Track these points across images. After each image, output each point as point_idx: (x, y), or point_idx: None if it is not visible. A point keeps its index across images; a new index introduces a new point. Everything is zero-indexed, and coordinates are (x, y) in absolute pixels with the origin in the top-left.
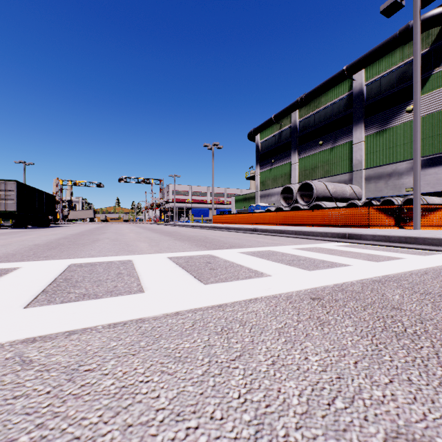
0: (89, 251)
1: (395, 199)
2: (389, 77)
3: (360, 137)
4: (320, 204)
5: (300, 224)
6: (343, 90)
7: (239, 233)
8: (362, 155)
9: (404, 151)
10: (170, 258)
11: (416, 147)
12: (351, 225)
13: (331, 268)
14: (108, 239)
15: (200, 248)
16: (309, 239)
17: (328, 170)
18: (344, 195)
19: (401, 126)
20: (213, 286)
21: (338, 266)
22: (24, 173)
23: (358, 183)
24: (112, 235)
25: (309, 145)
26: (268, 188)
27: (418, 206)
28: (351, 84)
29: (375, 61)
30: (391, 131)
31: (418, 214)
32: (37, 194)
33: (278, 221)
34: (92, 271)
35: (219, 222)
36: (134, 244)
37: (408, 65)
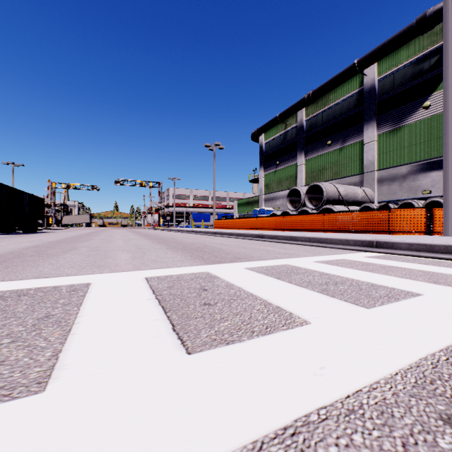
0: (44, 267)
1: (415, 202)
2: (404, 71)
3: (371, 136)
4: (331, 207)
5: (310, 230)
6: (353, 86)
7: (243, 239)
8: (374, 156)
9: (420, 151)
10: (149, 280)
11: (446, 141)
12: (369, 231)
13: (398, 302)
14: (87, 247)
15: (195, 262)
16: (328, 248)
17: (337, 172)
18: (356, 198)
19: (417, 123)
20: (203, 359)
21: (404, 297)
22: (13, 175)
23: (370, 185)
24: (97, 242)
25: (316, 145)
26: (273, 192)
27: (449, 209)
28: (362, 80)
29: (389, 54)
30: (406, 129)
31: (449, 218)
32: (22, 196)
33: (285, 226)
34: (5, 310)
35: (221, 227)
36: (113, 256)
37: (425, 57)
